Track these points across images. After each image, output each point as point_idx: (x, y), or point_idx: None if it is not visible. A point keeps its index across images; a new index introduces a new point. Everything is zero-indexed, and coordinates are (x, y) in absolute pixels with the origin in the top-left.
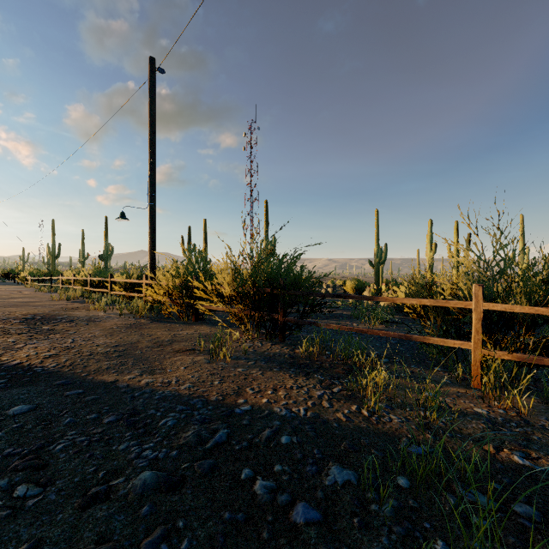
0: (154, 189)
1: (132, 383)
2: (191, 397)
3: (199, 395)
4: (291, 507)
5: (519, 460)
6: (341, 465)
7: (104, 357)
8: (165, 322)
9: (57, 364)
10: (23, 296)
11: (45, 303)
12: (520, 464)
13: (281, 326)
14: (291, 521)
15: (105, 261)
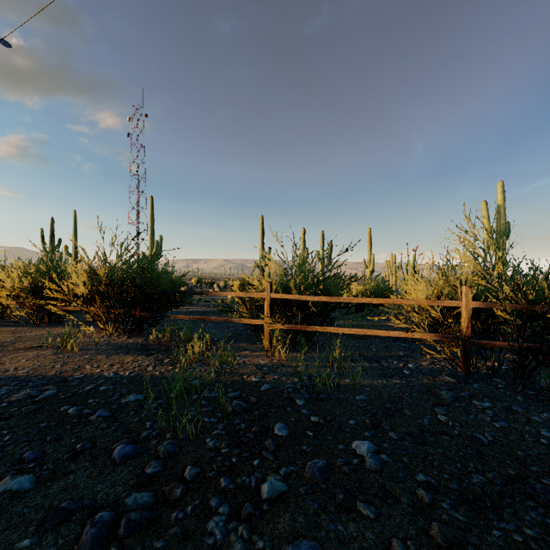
0: None
1: None
2: (28, 376)
3: (37, 374)
4: (92, 414)
5: (254, 379)
6: (139, 393)
7: None
8: (10, 326)
9: None
10: None
11: None
12: (254, 380)
13: (139, 320)
14: (89, 419)
15: None
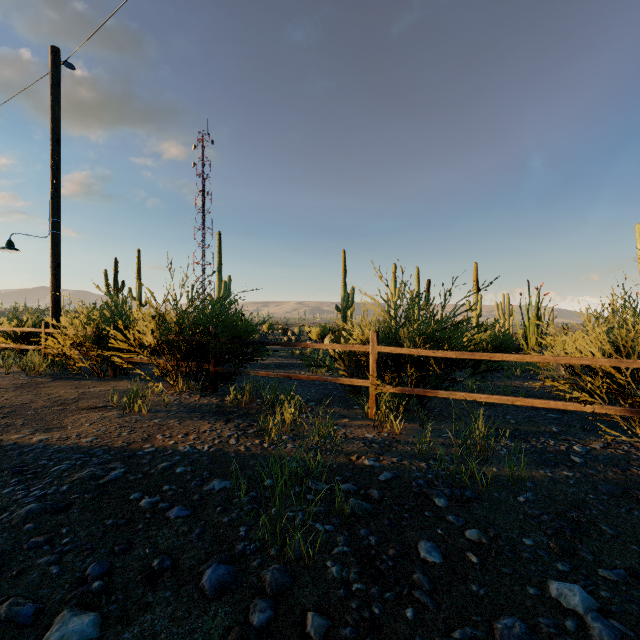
0: (59, 213)
1: (21, 442)
2: (92, 447)
3: (102, 445)
4: (168, 509)
5: (367, 462)
6: (224, 479)
7: None
8: (73, 379)
9: None
10: None
11: None
12: (367, 464)
13: (212, 376)
14: (165, 517)
15: None
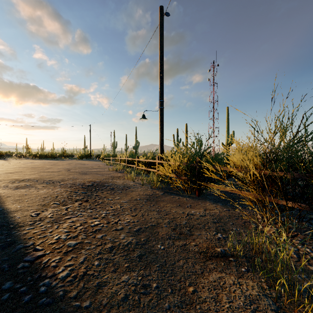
0: (163, 97)
1: None
2: None
3: None
4: None
5: None
6: None
7: (123, 258)
8: (174, 194)
9: (69, 272)
10: (98, 167)
11: (105, 172)
12: None
13: None
14: None
15: (135, 149)
